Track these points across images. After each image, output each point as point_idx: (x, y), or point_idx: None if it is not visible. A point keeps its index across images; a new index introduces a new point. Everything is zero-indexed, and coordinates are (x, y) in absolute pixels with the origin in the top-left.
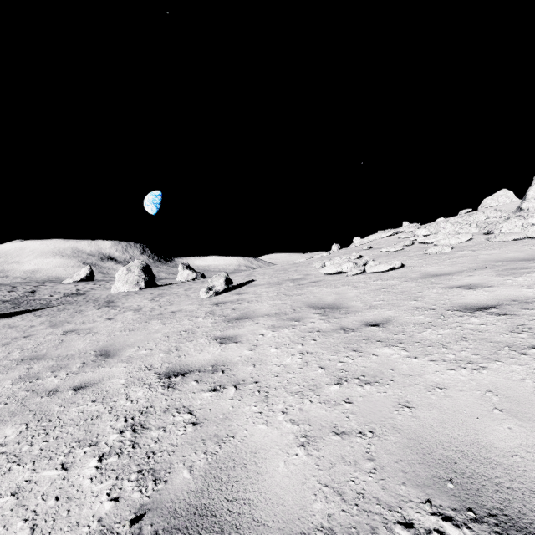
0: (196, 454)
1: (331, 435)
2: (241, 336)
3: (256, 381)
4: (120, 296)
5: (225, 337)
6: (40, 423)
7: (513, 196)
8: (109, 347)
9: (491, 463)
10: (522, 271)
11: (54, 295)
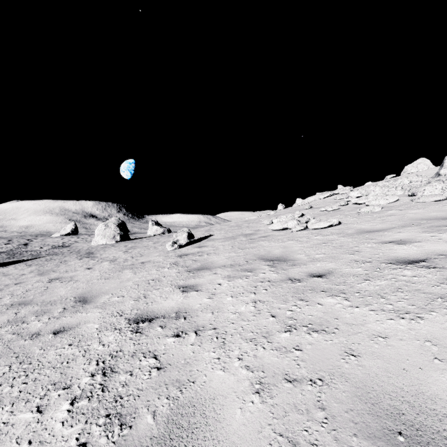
0: (159, 399)
1: (283, 382)
2: (201, 285)
3: (214, 328)
4: (99, 248)
5: (187, 286)
6: (21, 365)
7: (430, 163)
8: (87, 294)
9: (437, 415)
10: (446, 228)
11: (44, 247)
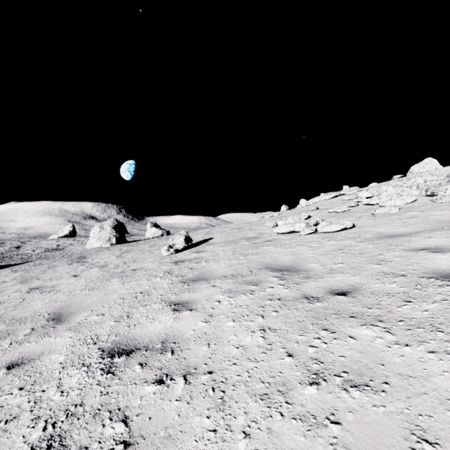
0: None
1: None
2: (196, 302)
3: (210, 371)
4: (93, 251)
5: (179, 302)
6: None
7: (437, 163)
8: (64, 309)
9: None
10: None
11: (36, 250)
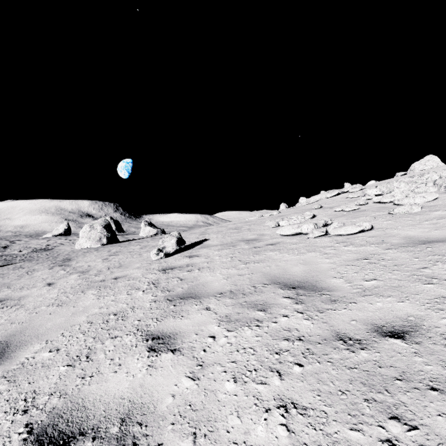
0: None
1: None
2: (182, 336)
3: None
4: (80, 253)
5: (160, 335)
6: None
7: (439, 160)
8: (16, 336)
9: None
10: None
11: (23, 250)
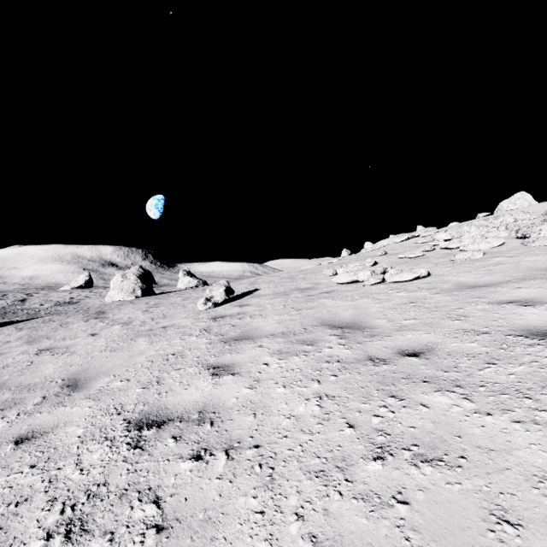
0: None
1: None
2: (239, 365)
3: (256, 444)
4: (114, 305)
5: (219, 365)
6: None
7: (531, 198)
8: (81, 374)
9: None
10: None
11: (45, 304)
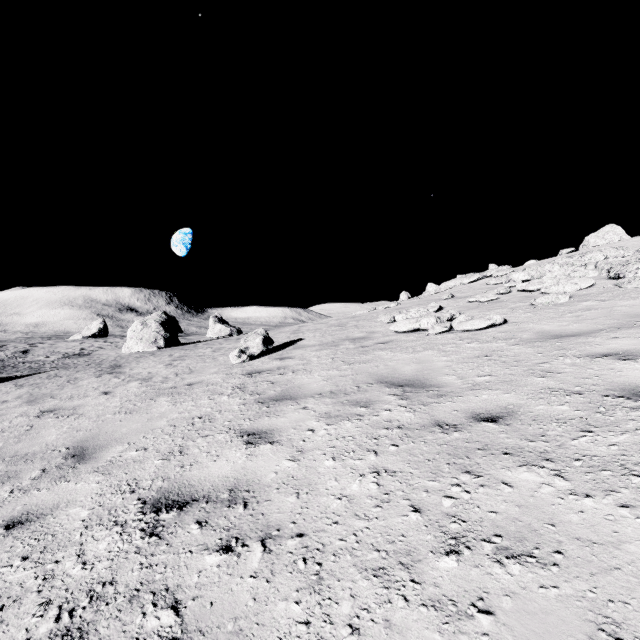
0: None
1: None
2: (279, 431)
3: (299, 533)
4: (131, 358)
5: (255, 431)
6: None
7: (623, 232)
8: (90, 441)
9: None
10: None
11: (51, 356)
